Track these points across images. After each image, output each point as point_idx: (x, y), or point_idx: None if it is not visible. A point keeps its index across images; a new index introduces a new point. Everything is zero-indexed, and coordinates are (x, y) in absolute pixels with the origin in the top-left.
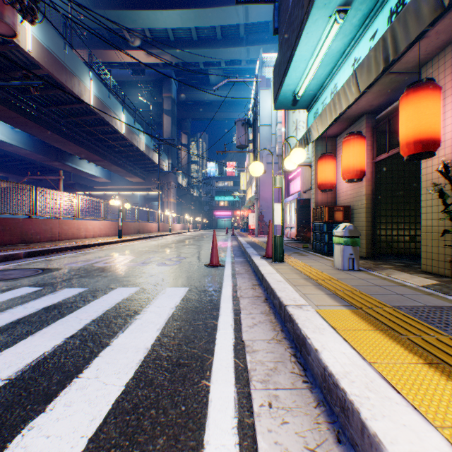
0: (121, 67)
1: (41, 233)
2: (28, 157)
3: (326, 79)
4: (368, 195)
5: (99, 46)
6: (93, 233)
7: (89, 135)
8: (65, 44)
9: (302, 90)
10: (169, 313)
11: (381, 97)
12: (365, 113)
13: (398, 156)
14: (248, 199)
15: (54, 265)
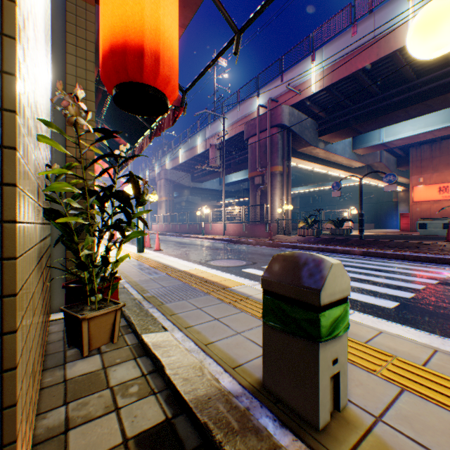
0: None
1: None
2: None
3: None
4: None
5: None
6: None
7: None
8: None
9: None
10: None
11: None
12: None
13: None
14: None
15: None
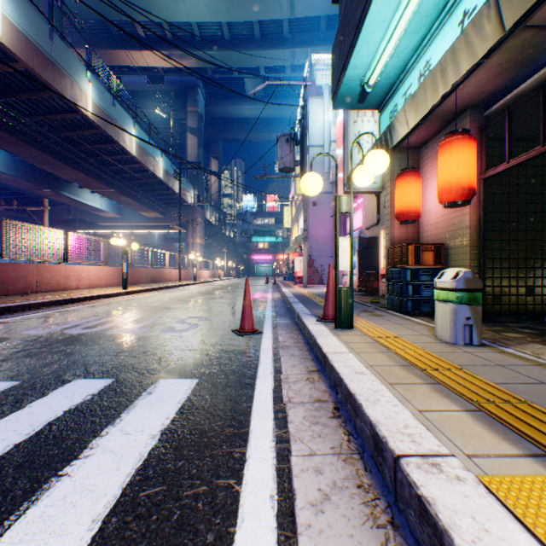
0: (134, 73)
1: (9, 282)
2: (10, 183)
3: (412, 57)
4: (473, 228)
5: (105, 45)
6: (89, 282)
7: (89, 156)
8: (52, 31)
9: (376, 74)
10: (141, 453)
11: (500, 77)
12: (469, 106)
13: (510, 173)
14: (294, 239)
15: (1, 333)
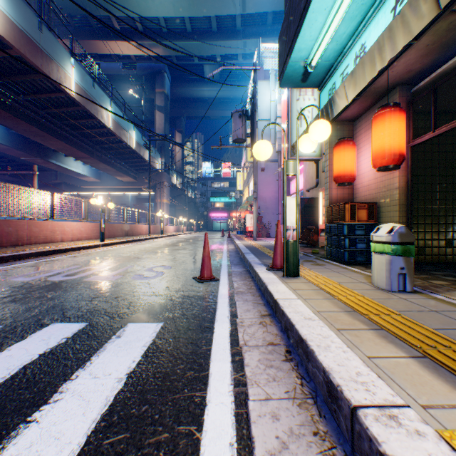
0: (111, 60)
1: (2, 236)
2: (6, 152)
3: (348, 41)
4: (402, 189)
5: (87, 36)
6: (72, 236)
7: (73, 129)
8: (40, 23)
9: (317, 56)
10: (107, 398)
11: (427, 57)
12: (399, 83)
13: (432, 142)
14: (246, 199)
15: None
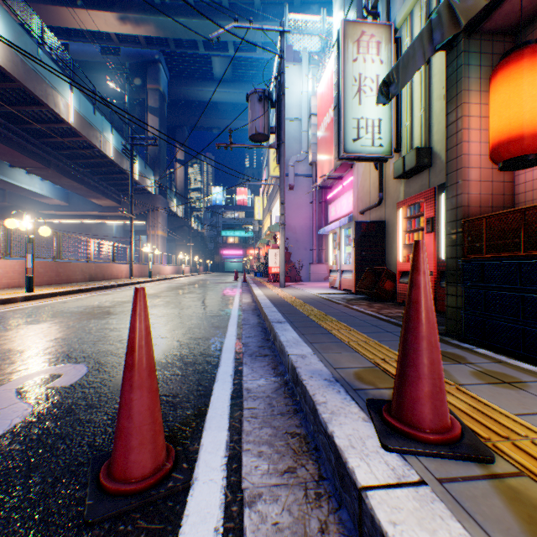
0: (84, 39)
1: None
2: None
3: None
4: None
5: None
6: None
7: (12, 122)
8: None
9: None
10: None
11: None
12: None
13: None
14: (268, 229)
15: None
